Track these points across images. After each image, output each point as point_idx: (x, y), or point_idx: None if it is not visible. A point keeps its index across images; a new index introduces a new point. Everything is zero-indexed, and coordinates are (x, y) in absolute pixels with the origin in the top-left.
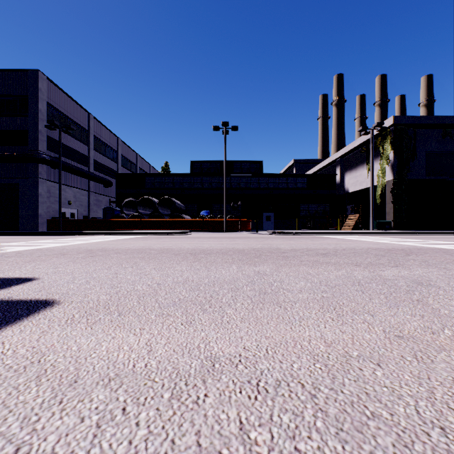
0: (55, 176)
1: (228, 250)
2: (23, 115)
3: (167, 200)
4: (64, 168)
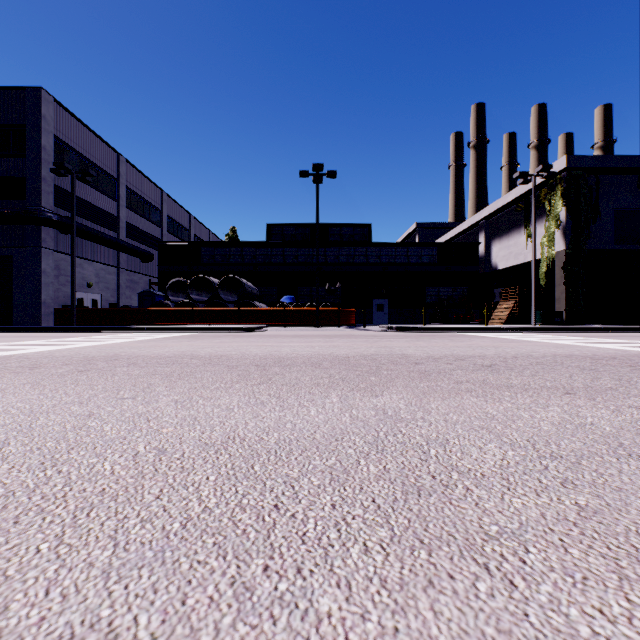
0: (67, 245)
1: (322, 358)
2: (18, 155)
3: (232, 280)
4: (80, 233)
